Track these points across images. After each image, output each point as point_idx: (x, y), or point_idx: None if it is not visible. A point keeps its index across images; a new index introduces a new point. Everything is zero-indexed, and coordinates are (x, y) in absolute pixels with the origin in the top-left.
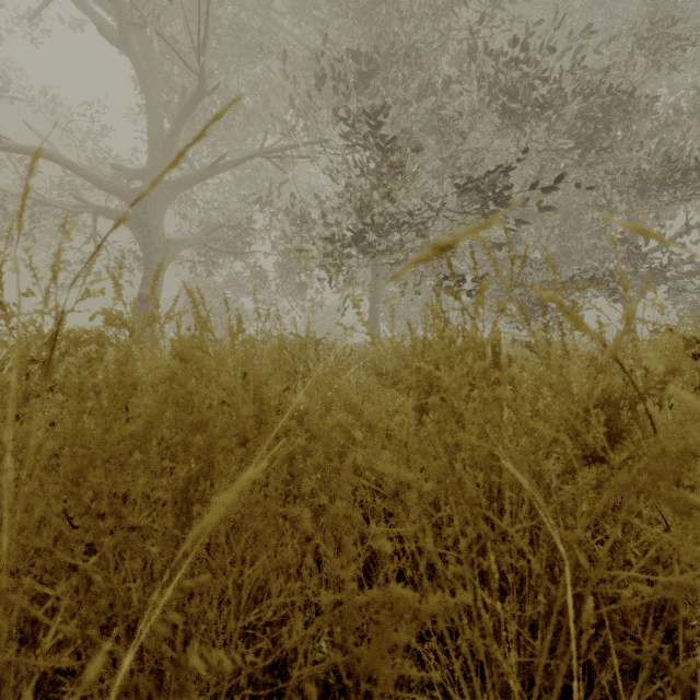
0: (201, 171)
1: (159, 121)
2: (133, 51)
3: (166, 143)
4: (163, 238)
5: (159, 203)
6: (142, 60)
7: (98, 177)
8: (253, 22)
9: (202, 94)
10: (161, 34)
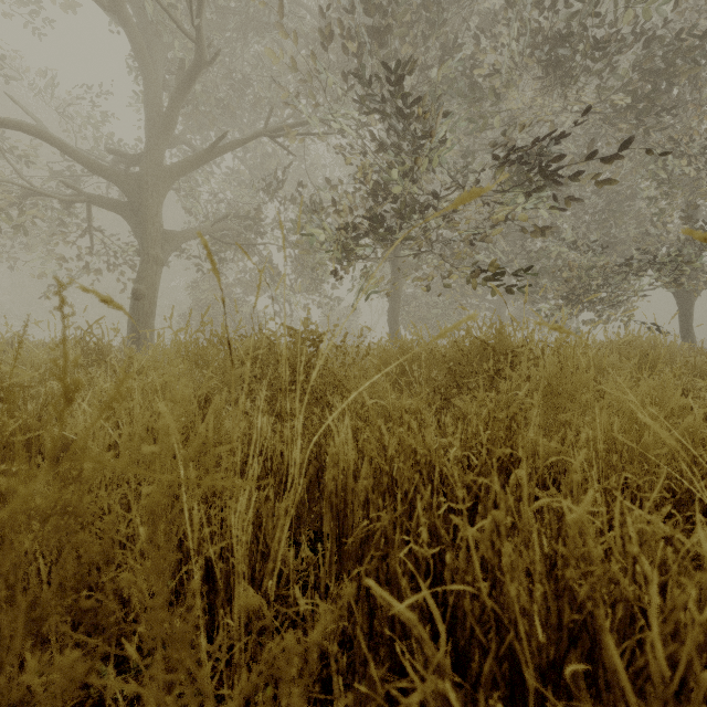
0: (202, 153)
1: (157, 101)
2: (126, 19)
3: (164, 123)
4: (161, 229)
5: (156, 190)
6: (136, 30)
7: (90, 161)
8: None
9: (202, 65)
10: None
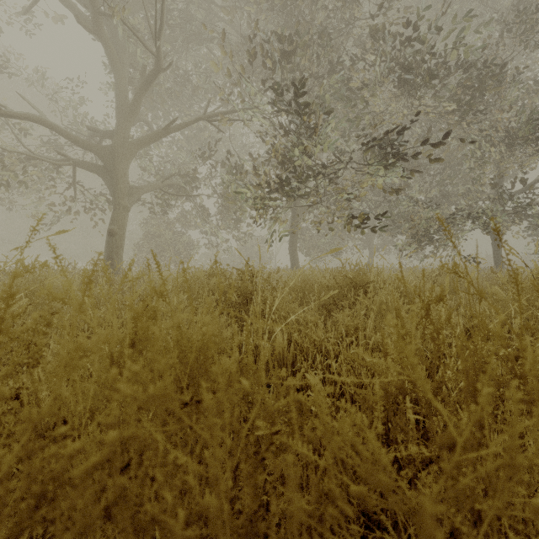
0: (158, 132)
1: (124, 93)
2: (104, 37)
3: (130, 110)
4: (128, 185)
5: (124, 158)
6: (111, 44)
7: (77, 137)
8: (198, 14)
9: (159, 71)
10: (126, 23)
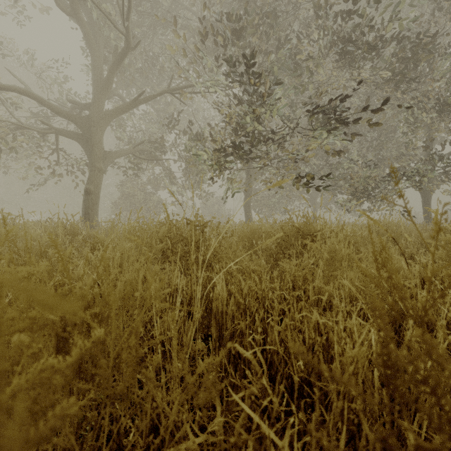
0: (128, 103)
1: (100, 70)
2: (81, 20)
3: (104, 85)
4: (102, 150)
5: (99, 126)
6: (87, 27)
7: (58, 108)
8: (164, 2)
9: (128, 49)
10: (98, 5)
